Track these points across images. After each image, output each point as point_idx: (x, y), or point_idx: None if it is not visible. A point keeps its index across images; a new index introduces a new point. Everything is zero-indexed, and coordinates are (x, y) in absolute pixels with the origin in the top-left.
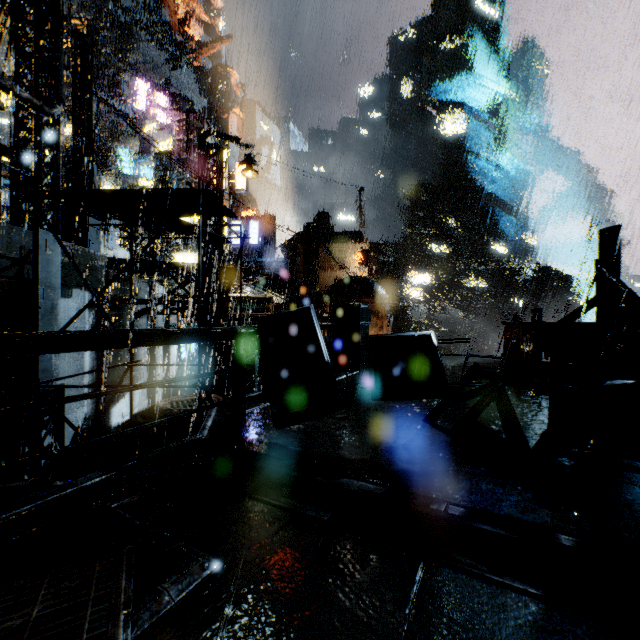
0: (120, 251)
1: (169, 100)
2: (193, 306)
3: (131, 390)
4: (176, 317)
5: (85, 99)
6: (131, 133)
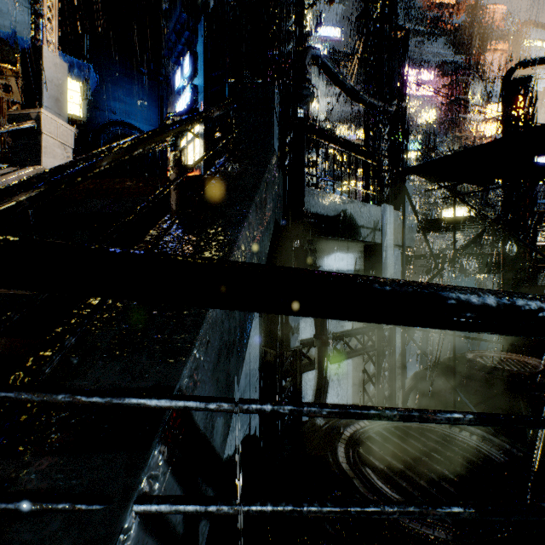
0: None
1: (436, 71)
2: (480, 259)
3: None
4: (447, 270)
5: (403, 92)
6: None
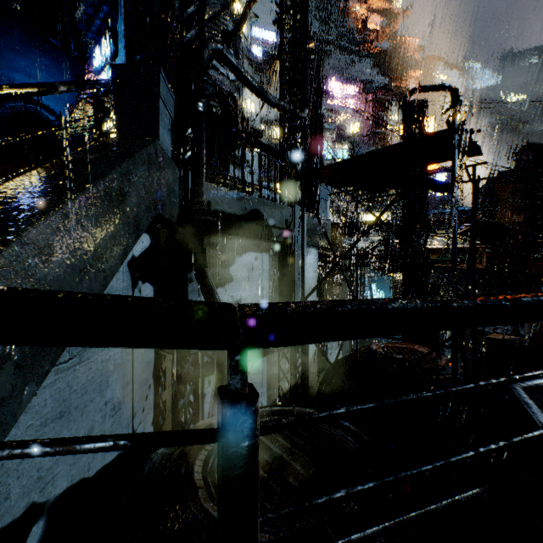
0: (332, 217)
1: (361, 88)
2: (390, 259)
3: (518, 381)
4: (368, 269)
5: (318, 101)
6: (330, 128)
